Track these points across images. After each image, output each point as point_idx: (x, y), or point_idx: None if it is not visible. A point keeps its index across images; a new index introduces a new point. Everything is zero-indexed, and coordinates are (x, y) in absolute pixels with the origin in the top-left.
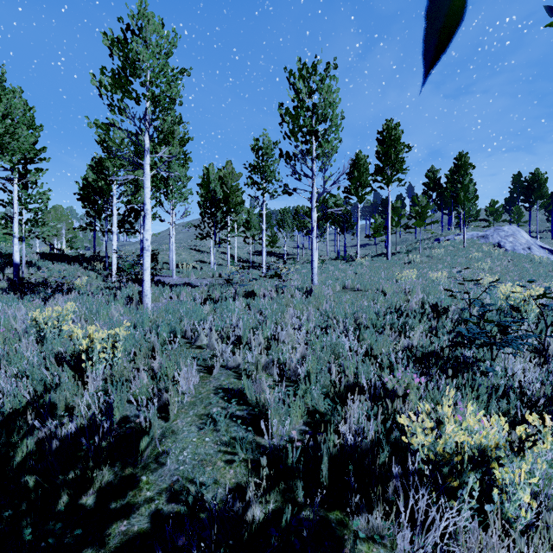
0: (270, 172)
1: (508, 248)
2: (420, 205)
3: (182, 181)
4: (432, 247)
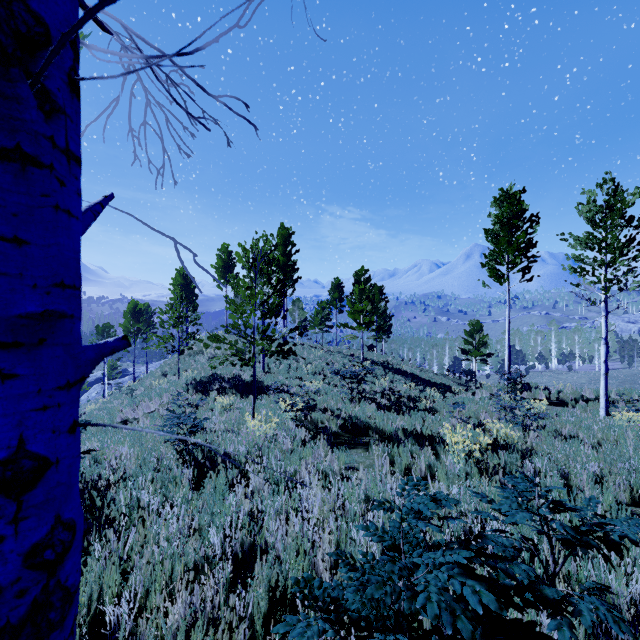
0: None
1: None
2: None
3: None
4: None
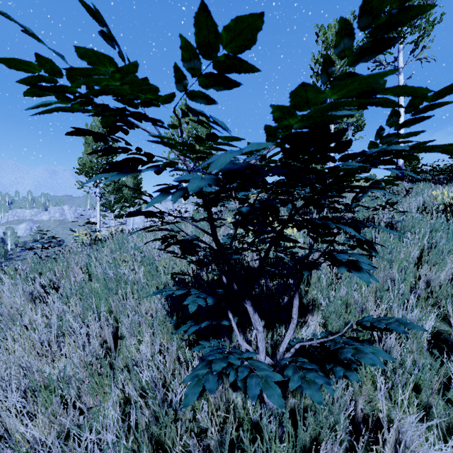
0: None
1: None
2: None
3: None
4: None
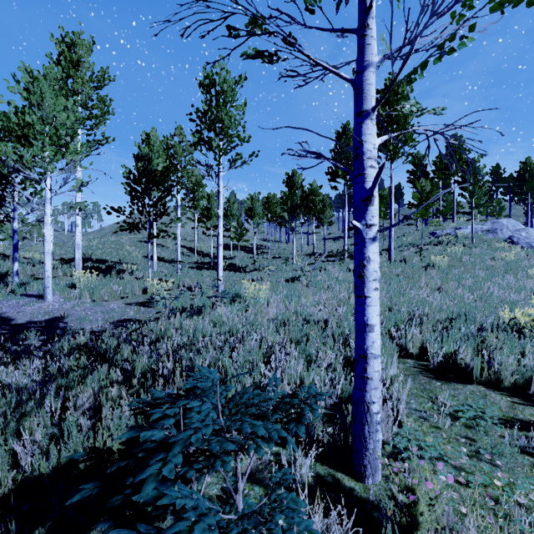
0: (228, 121)
1: (524, 245)
2: (422, 190)
3: (99, 143)
4: (431, 243)
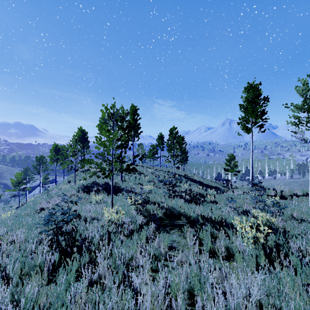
0: None
1: None
2: None
3: None
4: None
